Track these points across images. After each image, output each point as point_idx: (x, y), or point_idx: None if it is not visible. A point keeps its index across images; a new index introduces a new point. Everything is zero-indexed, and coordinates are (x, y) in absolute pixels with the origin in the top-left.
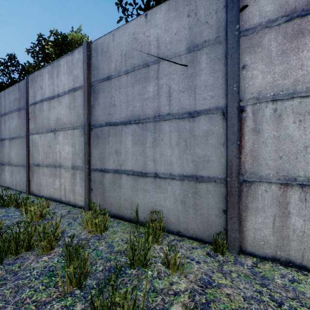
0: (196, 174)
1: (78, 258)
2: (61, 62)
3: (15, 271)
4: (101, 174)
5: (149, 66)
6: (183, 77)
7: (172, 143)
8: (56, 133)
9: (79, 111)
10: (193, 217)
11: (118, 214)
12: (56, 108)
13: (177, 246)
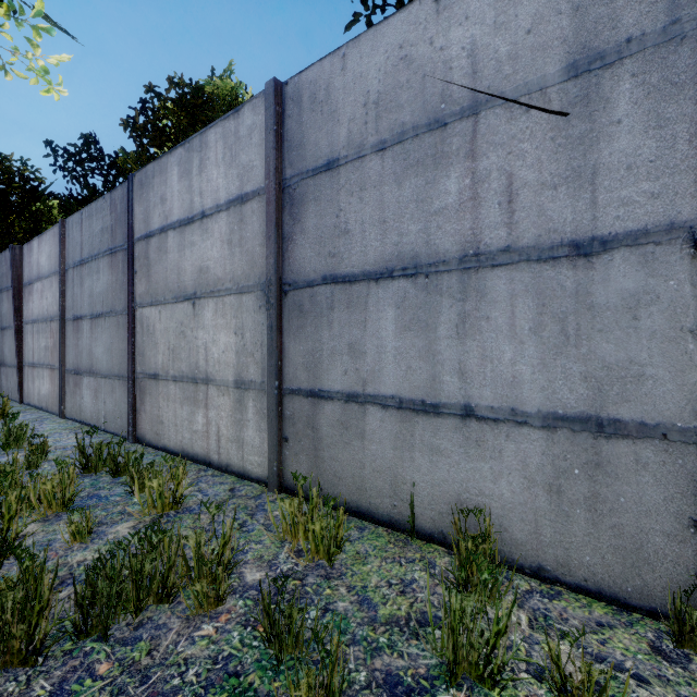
0: (599, 414)
1: (298, 640)
2: (210, 136)
3: (143, 667)
4: (312, 402)
5: (448, 126)
6: (553, 147)
7: (519, 328)
8: (197, 304)
9: (254, 250)
10: (586, 532)
11: (357, 506)
12: (198, 244)
13: (550, 614)
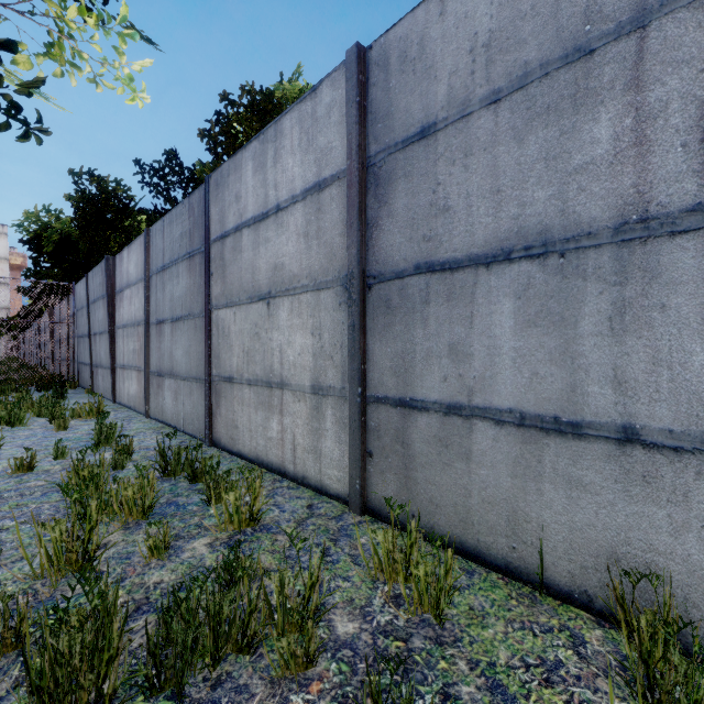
0: None
1: None
2: (285, 123)
3: None
4: (401, 413)
5: (595, 53)
6: None
7: None
8: (272, 304)
9: (333, 241)
10: None
11: (460, 542)
12: (273, 240)
13: None
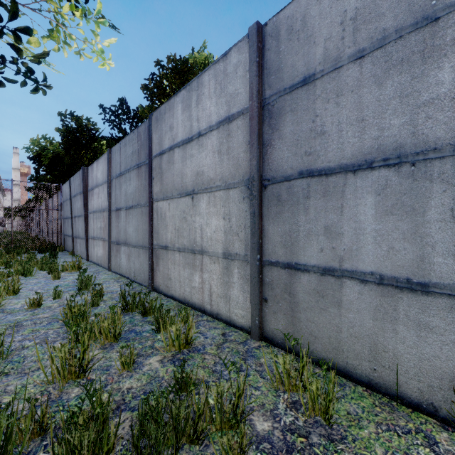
0: None
1: None
2: (205, 77)
3: None
4: (289, 273)
5: (440, 20)
6: None
7: None
8: (195, 198)
9: (239, 156)
10: None
11: (333, 363)
12: (196, 156)
13: None
